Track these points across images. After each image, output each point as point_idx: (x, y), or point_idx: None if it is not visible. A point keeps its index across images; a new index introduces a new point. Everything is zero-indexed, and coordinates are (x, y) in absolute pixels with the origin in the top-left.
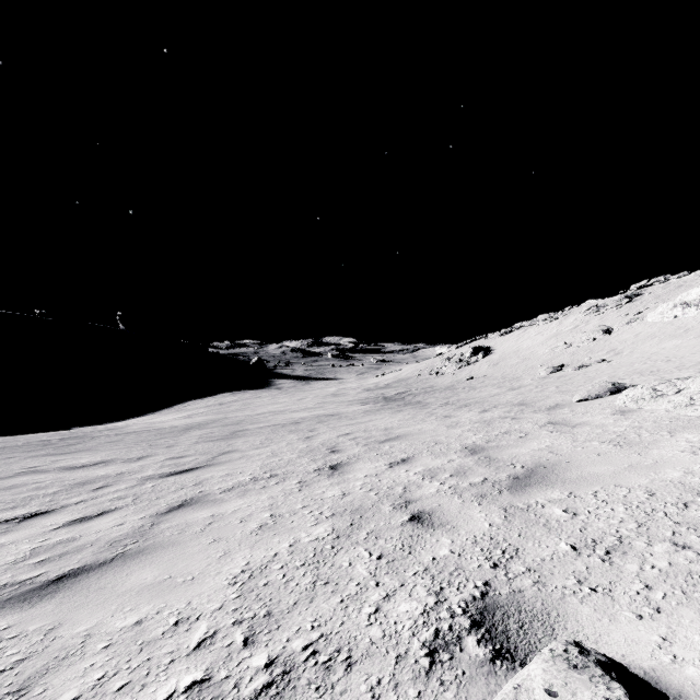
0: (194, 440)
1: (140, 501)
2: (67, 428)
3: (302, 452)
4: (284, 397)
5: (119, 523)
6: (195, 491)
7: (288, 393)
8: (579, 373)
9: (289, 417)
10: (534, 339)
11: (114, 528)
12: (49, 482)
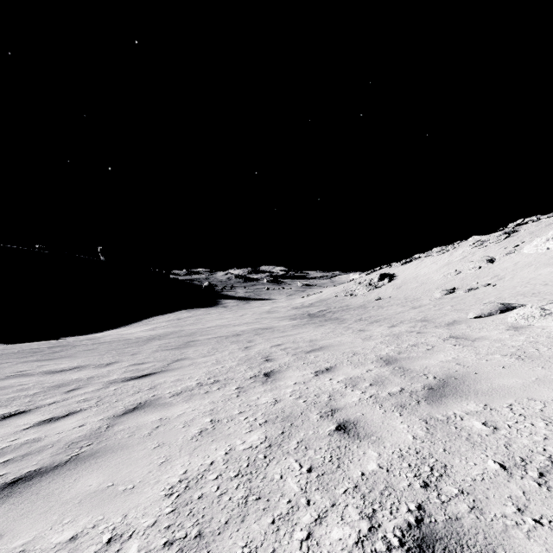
0: (154, 349)
1: (102, 403)
2: (58, 337)
3: (241, 360)
4: (229, 314)
5: (80, 424)
6: (149, 395)
7: (232, 310)
8: (469, 295)
9: (232, 330)
10: (429, 267)
11: (75, 429)
12: (32, 385)
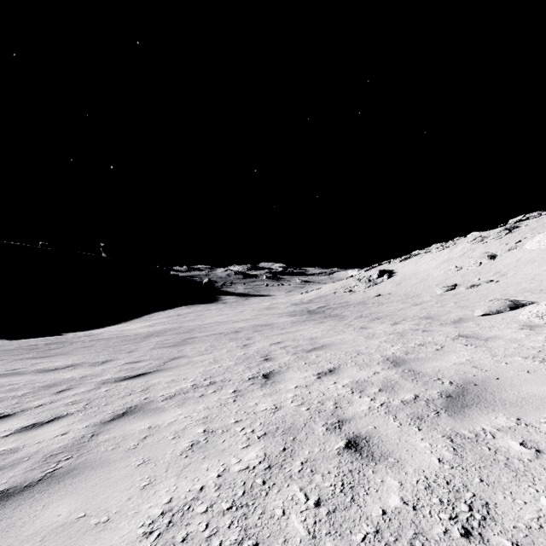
0: (151, 346)
1: (90, 407)
2: (59, 333)
3: (239, 359)
4: (228, 310)
5: (64, 432)
6: (140, 398)
7: (231, 306)
8: (471, 291)
9: (231, 326)
10: (429, 264)
11: (56, 438)
12: (22, 384)
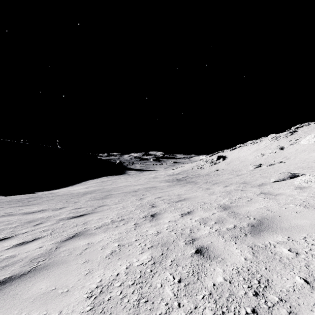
0: (87, 199)
1: (54, 233)
2: (33, 192)
3: (137, 206)
4: (131, 179)
5: (40, 246)
6: (82, 228)
7: (132, 177)
8: (269, 168)
9: (132, 188)
10: (246, 152)
11: (36, 250)
12: (14, 221)
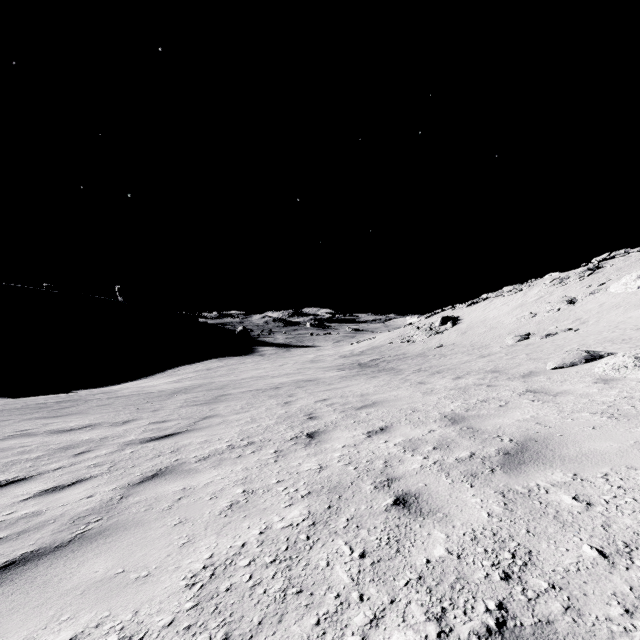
0: (179, 404)
1: (116, 469)
2: (69, 390)
3: (280, 418)
4: (266, 363)
5: (89, 494)
6: (171, 459)
7: (270, 359)
8: (546, 341)
9: (269, 382)
10: (500, 309)
11: (82, 501)
12: (35, 446)
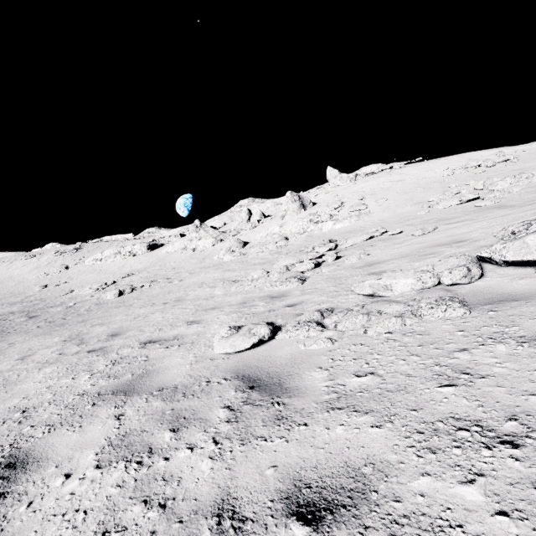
0: None
1: None
2: None
3: None
4: None
5: None
6: None
7: None
8: (57, 288)
9: None
10: (22, 269)
11: None
12: None
